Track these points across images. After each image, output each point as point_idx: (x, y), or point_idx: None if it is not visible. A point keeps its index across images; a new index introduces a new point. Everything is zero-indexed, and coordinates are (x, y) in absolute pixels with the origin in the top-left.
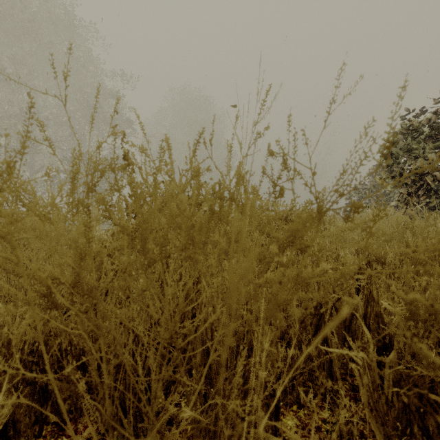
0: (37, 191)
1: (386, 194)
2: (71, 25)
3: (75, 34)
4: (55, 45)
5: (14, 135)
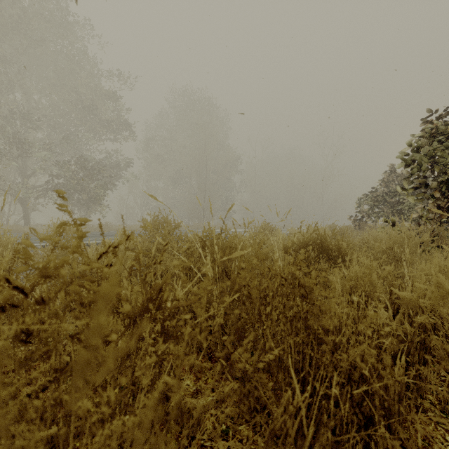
0: (29, 197)
1: (401, 203)
2: (64, 21)
3: (70, 32)
4: (47, 42)
5: (3, 138)
